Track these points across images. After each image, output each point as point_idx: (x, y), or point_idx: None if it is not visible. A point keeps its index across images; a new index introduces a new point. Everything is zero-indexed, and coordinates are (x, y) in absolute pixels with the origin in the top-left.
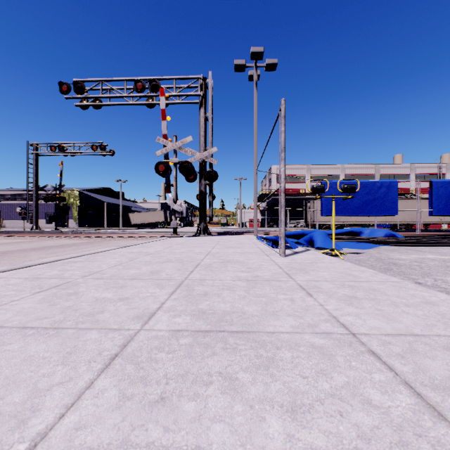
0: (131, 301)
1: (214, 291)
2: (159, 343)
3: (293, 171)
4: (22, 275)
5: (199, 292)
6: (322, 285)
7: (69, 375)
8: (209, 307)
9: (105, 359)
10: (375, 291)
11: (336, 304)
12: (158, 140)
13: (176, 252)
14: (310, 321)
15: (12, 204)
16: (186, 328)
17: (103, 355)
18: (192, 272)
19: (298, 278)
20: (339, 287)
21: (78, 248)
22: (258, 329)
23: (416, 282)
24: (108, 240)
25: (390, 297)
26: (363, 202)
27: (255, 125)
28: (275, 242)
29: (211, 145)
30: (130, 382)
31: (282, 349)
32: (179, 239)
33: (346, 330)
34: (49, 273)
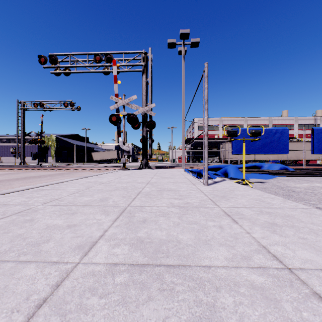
0: (78, 228)
1: (152, 218)
2: (94, 282)
3: (210, 122)
4: None
5: (139, 218)
6: (243, 212)
7: None
8: (147, 235)
9: (30, 307)
10: (291, 218)
11: (261, 231)
12: (111, 98)
13: (123, 182)
14: (242, 252)
15: (7, 146)
16: (124, 261)
17: (30, 300)
18: (134, 199)
19: (222, 204)
20: (259, 213)
21: (51, 178)
22: (194, 262)
23: (316, 207)
24: (75, 172)
25: (306, 223)
26: (263, 144)
27: (183, 87)
28: (199, 174)
29: (150, 102)
30: None
31: (221, 290)
32: (127, 171)
33: (281, 264)
34: (17, 200)
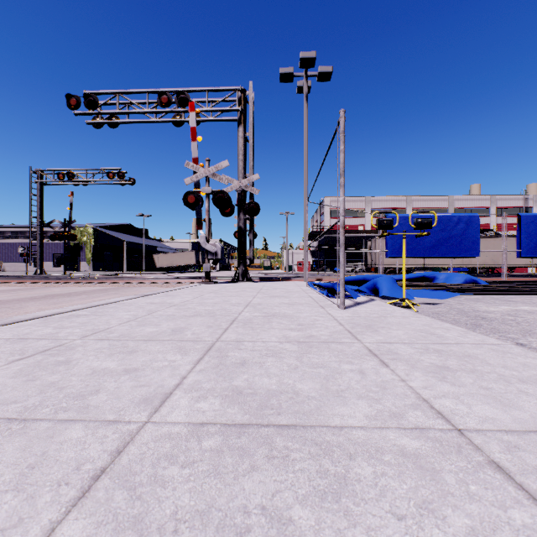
0: (141, 374)
1: (255, 358)
2: (172, 447)
3: (350, 204)
4: (4, 335)
5: (234, 359)
6: (399, 350)
7: (20, 514)
8: (248, 384)
9: (83, 479)
10: (472, 358)
11: (423, 378)
12: (187, 165)
13: (207, 303)
14: (392, 408)
15: (13, 243)
16: (214, 420)
17: (83, 471)
18: (226, 330)
19: (365, 338)
20: (423, 352)
21: (88, 297)
22: (318, 421)
23: (517, 343)
24: (126, 287)
25: (495, 367)
26: (437, 241)
27: (305, 147)
28: (331, 290)
29: (251, 172)
30: (115, 528)
31: (357, 458)
32: (213, 286)
33: (448, 424)
34: (40, 331)
